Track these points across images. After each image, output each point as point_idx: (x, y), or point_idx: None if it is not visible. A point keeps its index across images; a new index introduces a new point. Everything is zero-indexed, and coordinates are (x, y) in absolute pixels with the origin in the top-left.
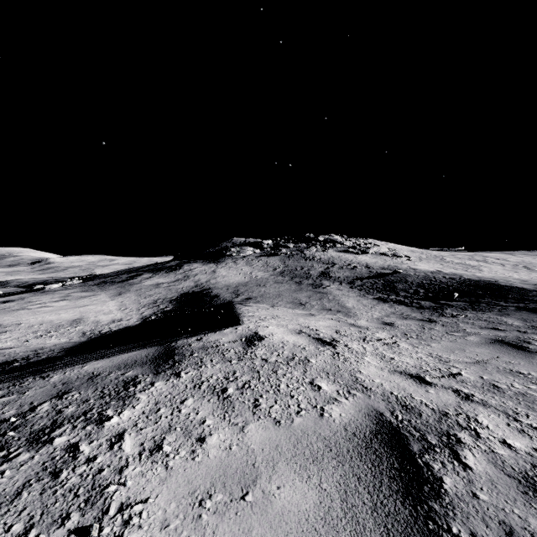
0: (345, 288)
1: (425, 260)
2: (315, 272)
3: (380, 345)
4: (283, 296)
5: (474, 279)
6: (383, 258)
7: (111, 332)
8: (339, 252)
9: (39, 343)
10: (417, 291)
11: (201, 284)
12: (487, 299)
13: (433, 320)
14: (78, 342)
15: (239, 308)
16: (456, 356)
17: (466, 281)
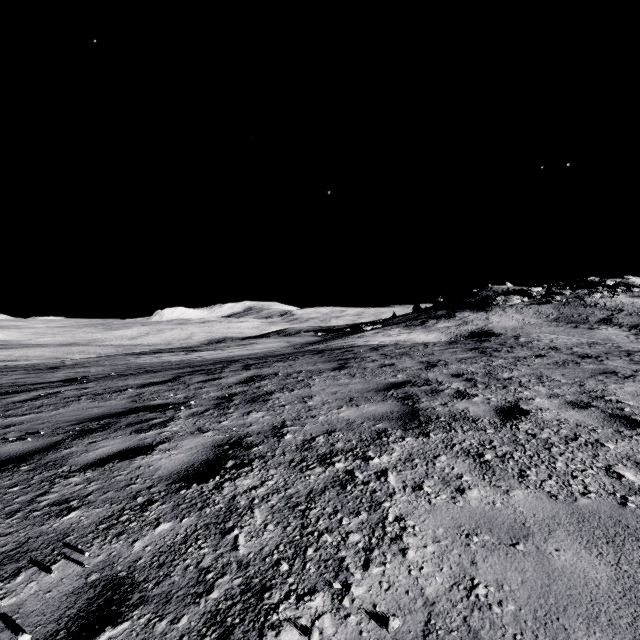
0: (621, 330)
1: None
2: (595, 318)
3: None
4: (558, 334)
5: None
6: None
7: None
8: (634, 297)
9: None
10: None
11: (481, 327)
12: None
13: None
14: None
15: None
16: None
17: None
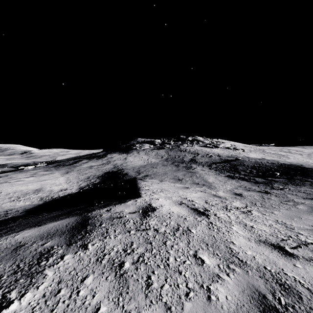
0: (206, 169)
1: (253, 151)
2: (187, 159)
3: (239, 213)
4: (167, 174)
5: (287, 164)
6: (227, 150)
7: (59, 197)
8: (201, 146)
9: (11, 205)
10: (251, 171)
11: (117, 166)
12: (298, 177)
13: (268, 192)
14: (36, 205)
15: (139, 183)
16: (296, 223)
17: (282, 165)
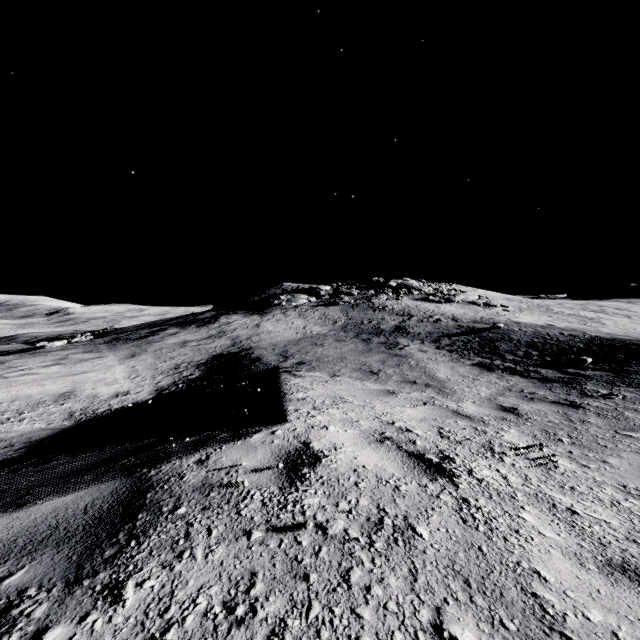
0: (429, 348)
1: (527, 311)
2: (388, 326)
3: (525, 465)
4: (346, 360)
5: (605, 337)
6: (472, 308)
7: (110, 412)
8: (416, 300)
9: (2, 431)
10: (528, 353)
11: (240, 342)
12: (636, 368)
13: (577, 405)
14: (58, 429)
15: (285, 381)
16: None
17: (594, 340)
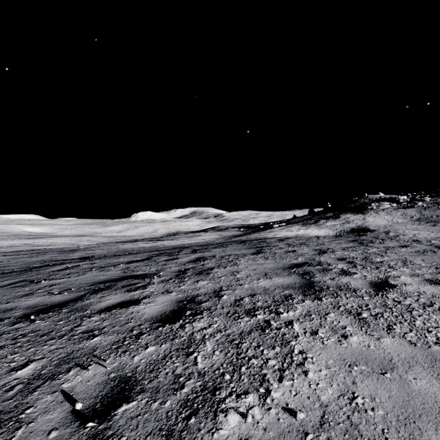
0: None
1: None
2: None
3: None
4: (420, 230)
5: None
6: None
7: None
8: None
9: None
10: None
11: (359, 225)
12: None
13: None
14: None
15: None
16: None
17: None
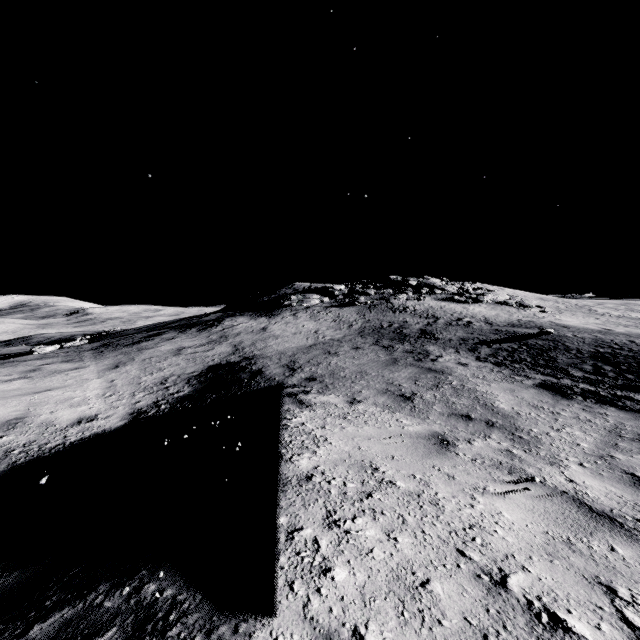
0: (469, 360)
1: (567, 312)
2: (412, 330)
3: None
4: (367, 376)
5: None
6: (505, 310)
7: (61, 447)
8: (440, 300)
9: None
10: (599, 368)
11: (243, 348)
12: None
13: None
14: None
15: (285, 420)
16: None
17: None
